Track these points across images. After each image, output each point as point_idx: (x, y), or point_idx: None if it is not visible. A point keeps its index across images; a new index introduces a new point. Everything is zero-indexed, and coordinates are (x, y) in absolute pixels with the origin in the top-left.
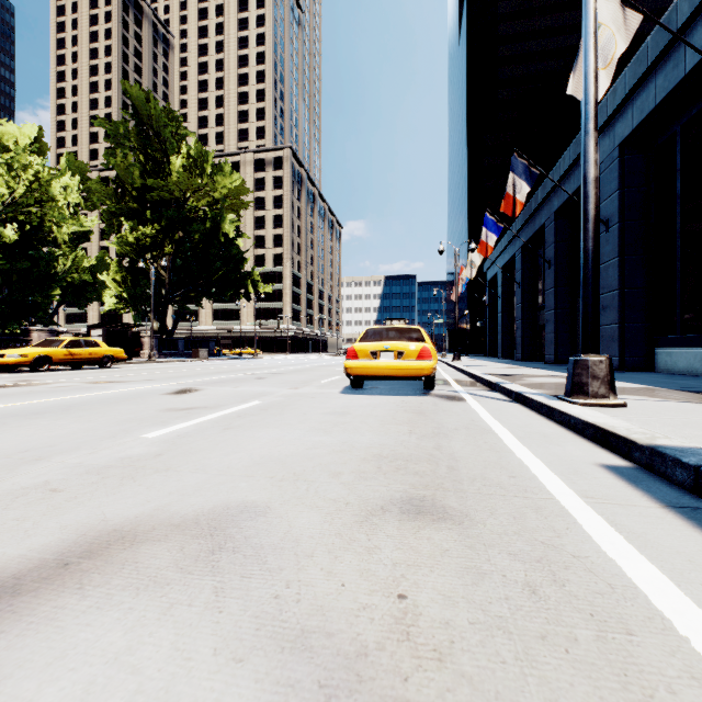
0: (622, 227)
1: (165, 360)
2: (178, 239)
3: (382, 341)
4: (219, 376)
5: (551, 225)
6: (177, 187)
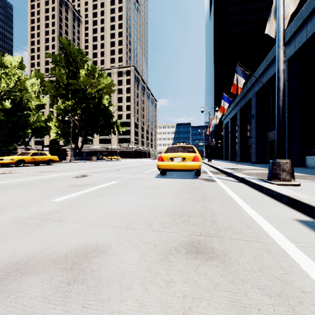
0: (289, 98)
1: (77, 161)
2: (83, 107)
3: (175, 152)
4: (100, 169)
5: (254, 98)
6: (82, 83)
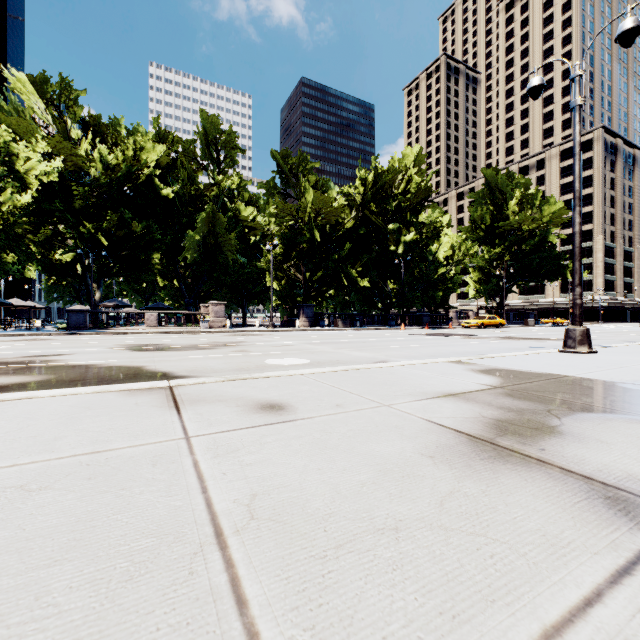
0: None
1: (512, 326)
2: (513, 251)
3: None
4: None
5: None
6: (516, 222)
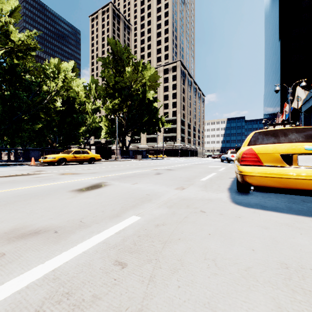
0: None
1: (121, 160)
2: (128, 105)
3: (280, 143)
4: (135, 171)
5: None
6: (127, 80)
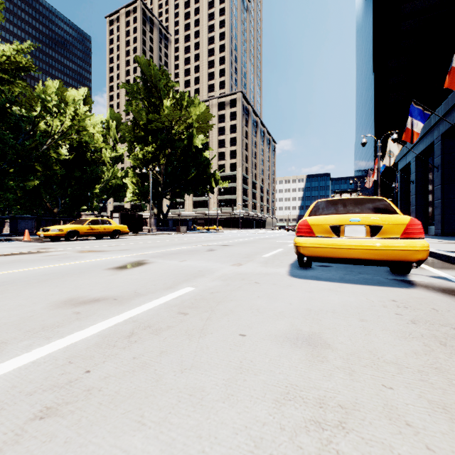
0: None
1: (157, 233)
2: (167, 154)
3: (338, 214)
4: (180, 247)
5: None
6: (166, 118)
